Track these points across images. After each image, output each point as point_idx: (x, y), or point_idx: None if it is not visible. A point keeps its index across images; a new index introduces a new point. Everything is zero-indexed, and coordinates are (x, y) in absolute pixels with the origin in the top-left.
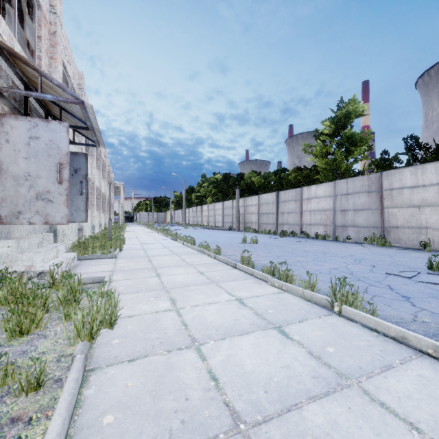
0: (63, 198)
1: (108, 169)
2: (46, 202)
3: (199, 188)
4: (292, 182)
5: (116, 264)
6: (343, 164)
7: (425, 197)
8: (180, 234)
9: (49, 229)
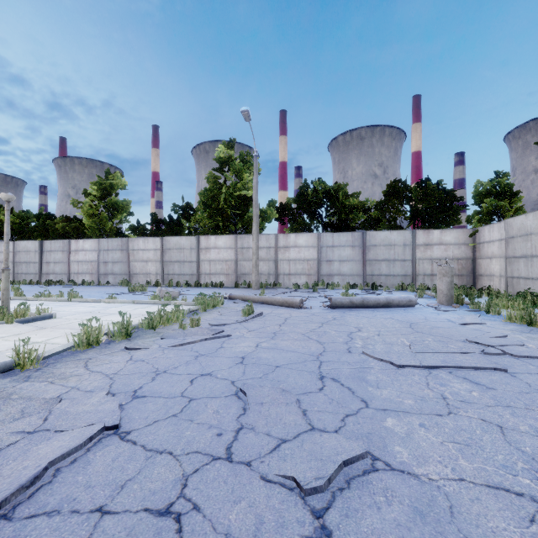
0: None
1: None
2: None
3: None
4: (60, 231)
5: None
6: (107, 226)
7: (149, 256)
8: None
9: None
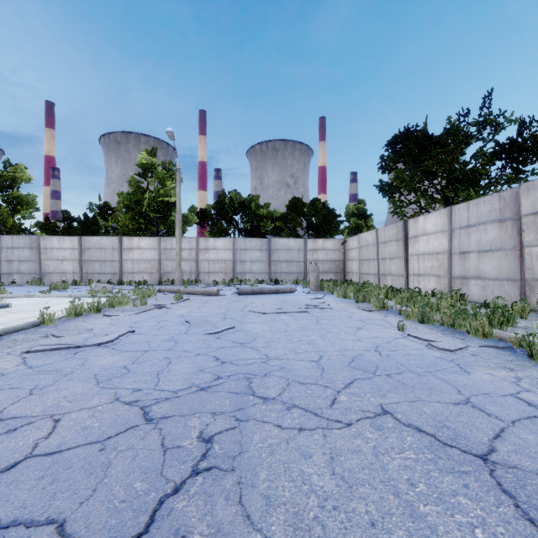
0: None
1: None
2: None
3: None
4: None
5: None
6: (10, 221)
7: (65, 255)
8: None
9: None
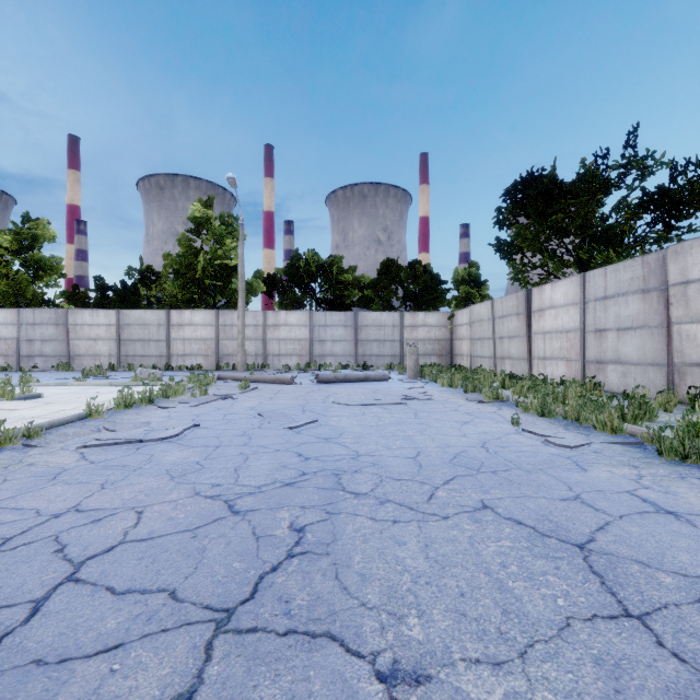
0: None
1: None
2: None
3: None
4: None
5: None
6: (30, 291)
7: (99, 333)
8: None
9: None
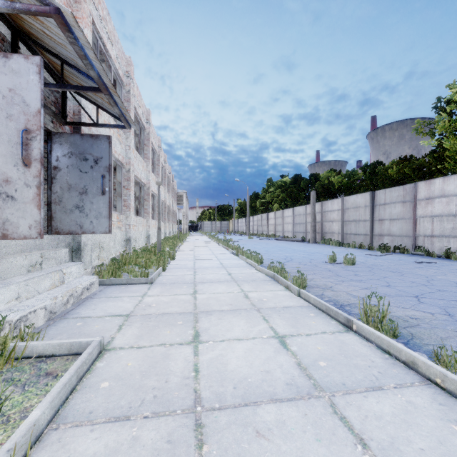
0: (32, 192)
1: (169, 176)
2: (3, 198)
3: (265, 193)
4: (394, 177)
5: (143, 298)
6: None
7: None
8: (242, 248)
9: (71, 242)
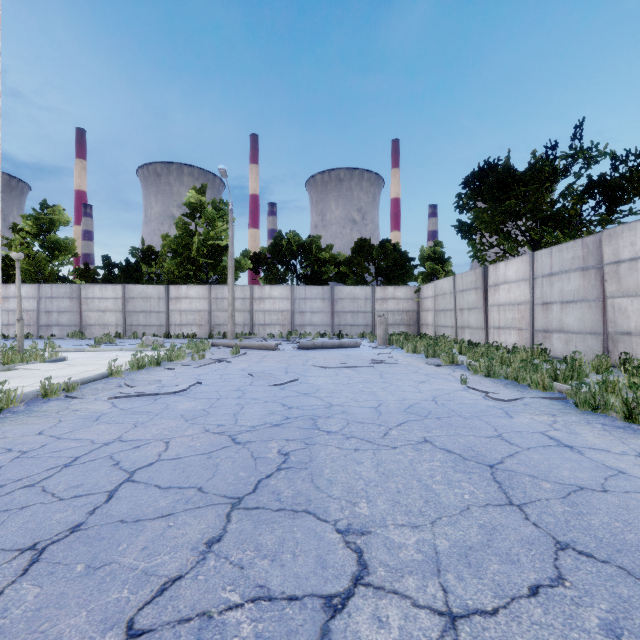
0: None
1: None
2: None
3: None
4: None
5: None
6: (48, 269)
7: (108, 306)
8: None
9: None
